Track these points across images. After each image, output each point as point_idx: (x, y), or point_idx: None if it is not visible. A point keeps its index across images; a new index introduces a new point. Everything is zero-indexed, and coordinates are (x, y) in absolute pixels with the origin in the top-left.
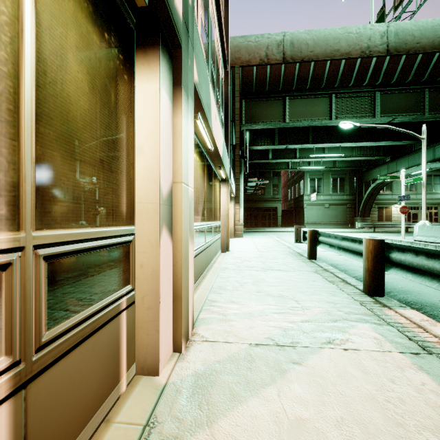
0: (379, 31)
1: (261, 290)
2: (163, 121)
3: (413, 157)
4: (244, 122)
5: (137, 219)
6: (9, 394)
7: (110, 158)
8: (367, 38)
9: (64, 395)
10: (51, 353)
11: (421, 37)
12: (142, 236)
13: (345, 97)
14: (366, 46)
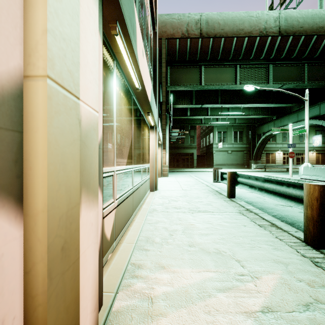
0: (273, 17)
1: (193, 242)
2: None
3: (293, 116)
4: (169, 84)
5: None
6: None
7: None
8: (264, 21)
9: None
10: None
11: (304, 23)
12: None
13: (247, 68)
14: (264, 27)
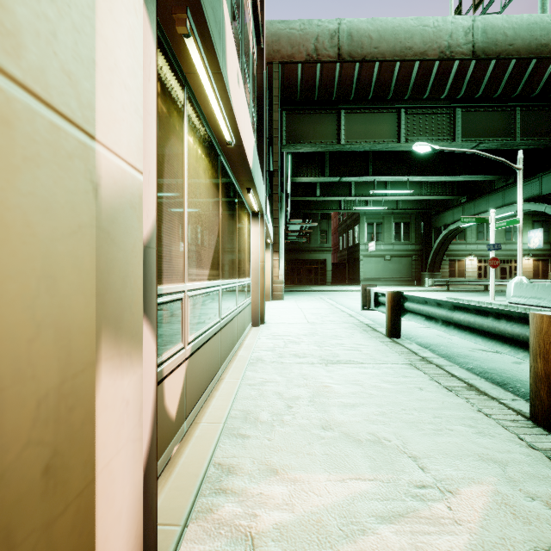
0: (463, 27)
1: (330, 421)
2: None
3: (495, 197)
4: (285, 142)
5: None
6: None
7: None
8: (447, 35)
9: None
10: None
11: (515, 37)
12: None
13: (417, 114)
14: (447, 45)
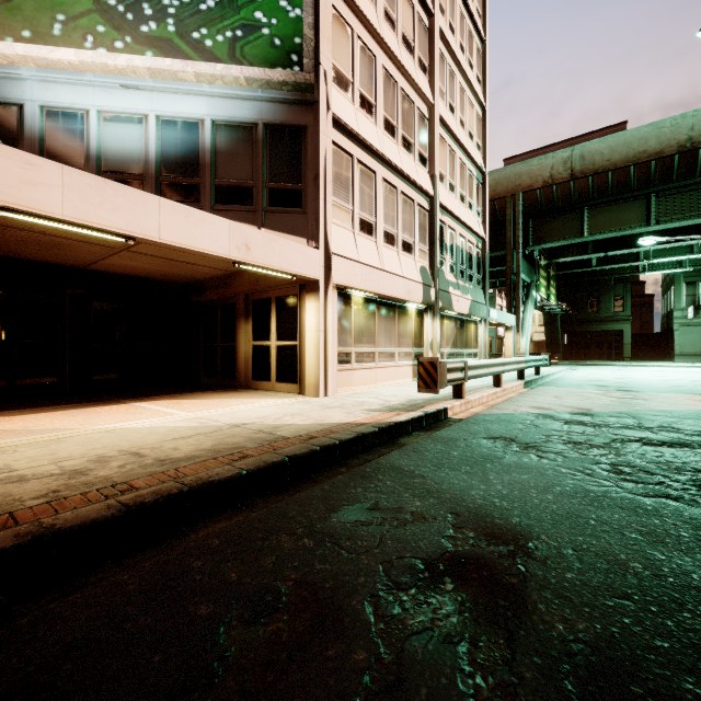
0: None
1: None
2: (429, 326)
3: None
4: (531, 243)
5: (424, 348)
6: (412, 365)
7: (420, 337)
8: (688, 129)
9: (415, 370)
10: (414, 364)
11: None
12: (425, 351)
13: (671, 195)
14: (687, 138)
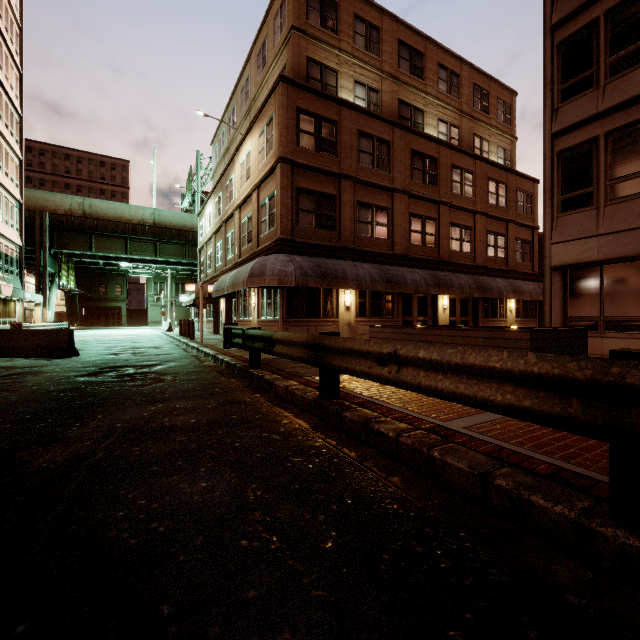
0: (150, 212)
1: None
2: None
3: None
4: (56, 247)
5: None
6: None
7: None
8: (142, 214)
9: None
10: None
11: (174, 220)
12: None
13: (137, 241)
14: (142, 218)
